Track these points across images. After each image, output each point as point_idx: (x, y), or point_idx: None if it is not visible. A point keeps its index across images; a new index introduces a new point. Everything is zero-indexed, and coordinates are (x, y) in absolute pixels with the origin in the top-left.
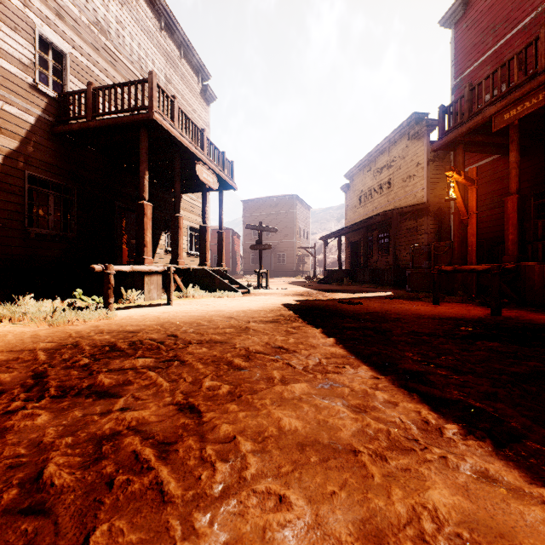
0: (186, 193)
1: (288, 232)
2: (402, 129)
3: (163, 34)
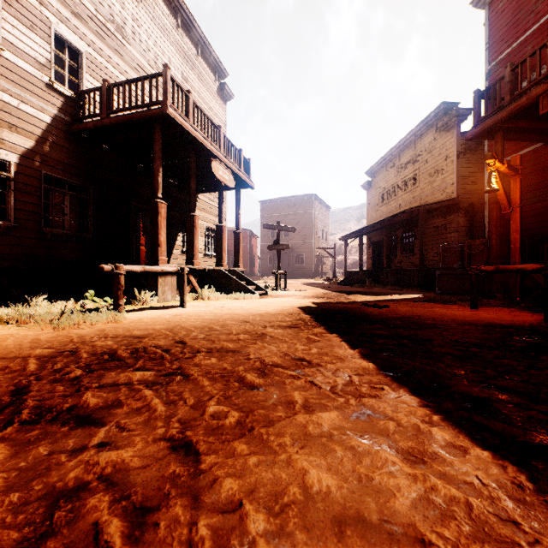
0: (202, 193)
1: (306, 233)
2: (429, 121)
3: (179, 32)
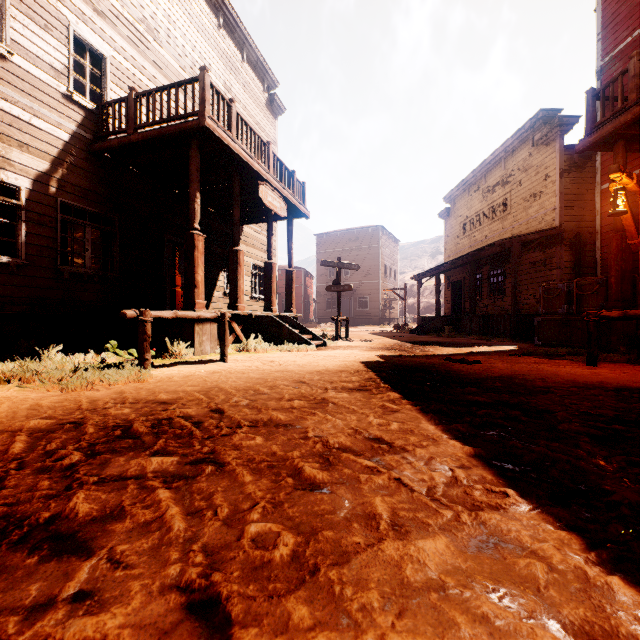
0: (248, 224)
1: (371, 271)
2: (523, 133)
3: (221, 33)
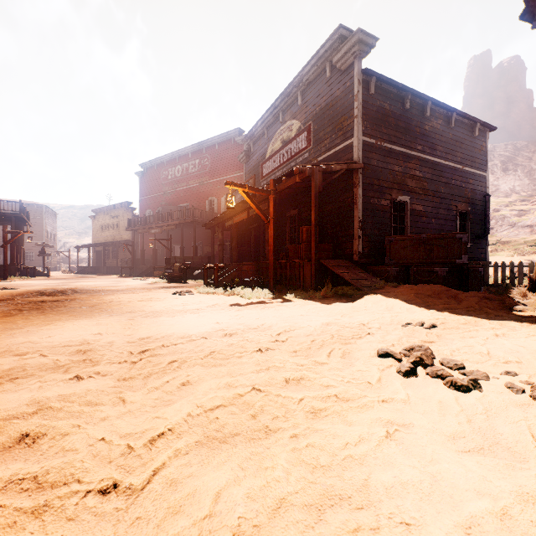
0: None
1: (37, 235)
2: (123, 205)
3: None
